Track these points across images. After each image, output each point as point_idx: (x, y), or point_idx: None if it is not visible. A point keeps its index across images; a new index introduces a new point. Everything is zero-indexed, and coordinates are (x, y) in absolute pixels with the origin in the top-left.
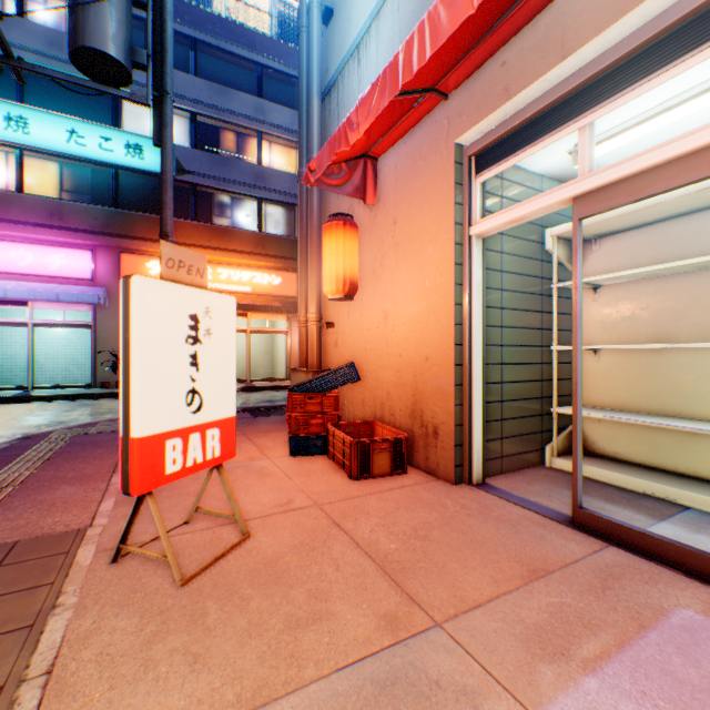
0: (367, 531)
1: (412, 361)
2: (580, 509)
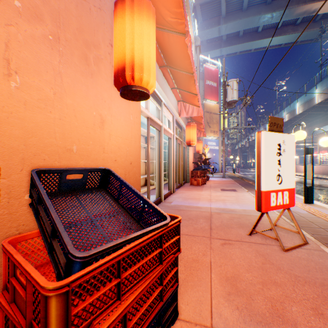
0: (203, 223)
1: (124, 164)
2: None
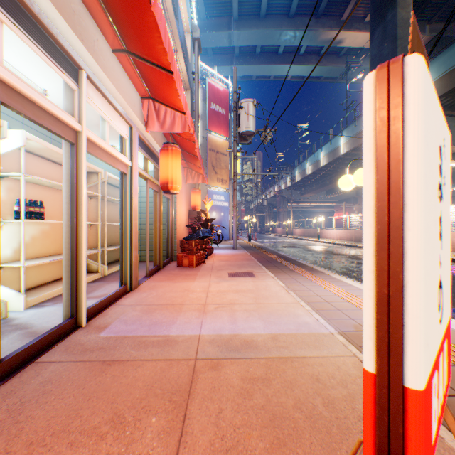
0: (152, 454)
1: None
2: (5, 361)
